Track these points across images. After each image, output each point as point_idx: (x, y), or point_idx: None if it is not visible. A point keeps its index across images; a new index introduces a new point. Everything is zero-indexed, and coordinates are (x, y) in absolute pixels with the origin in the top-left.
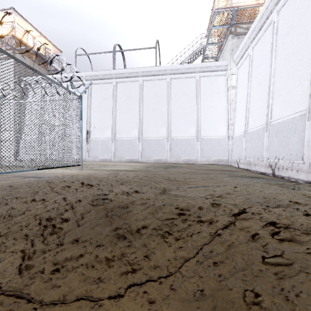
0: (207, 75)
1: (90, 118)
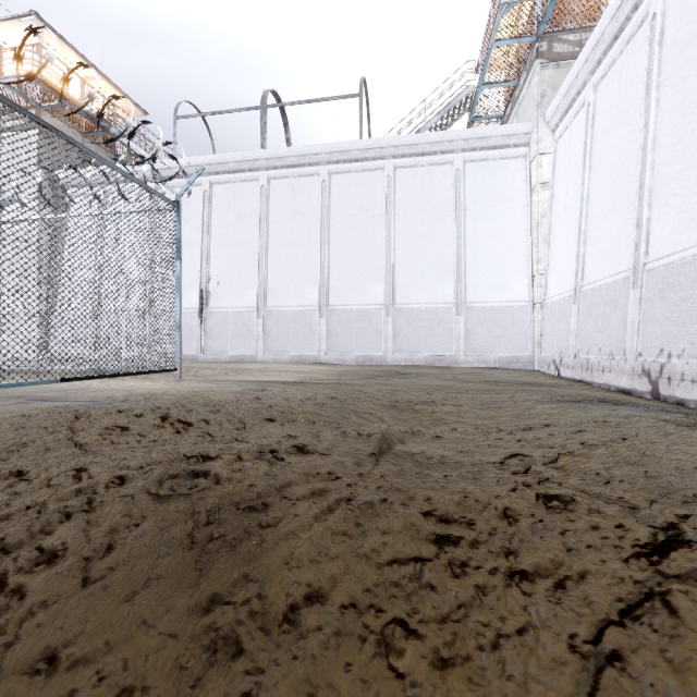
0: (482, 158)
1: (209, 263)
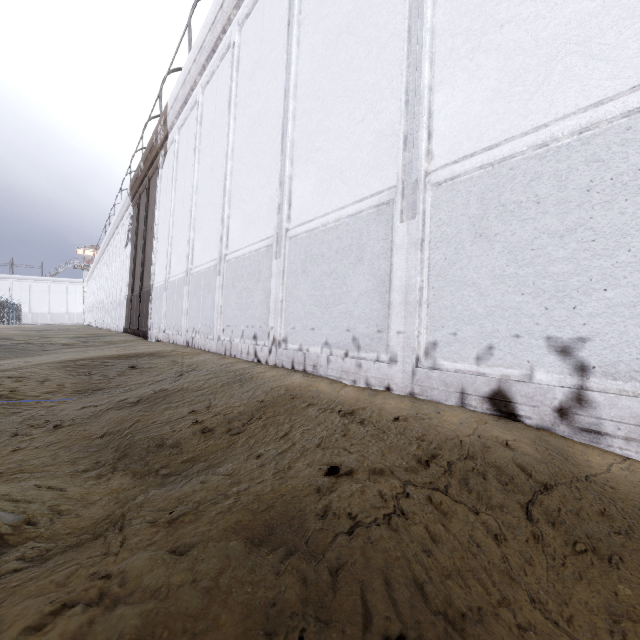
0: (73, 284)
1: None
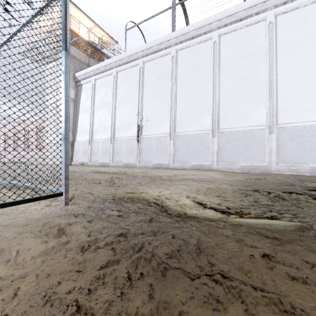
0: None
1: (142, 109)
